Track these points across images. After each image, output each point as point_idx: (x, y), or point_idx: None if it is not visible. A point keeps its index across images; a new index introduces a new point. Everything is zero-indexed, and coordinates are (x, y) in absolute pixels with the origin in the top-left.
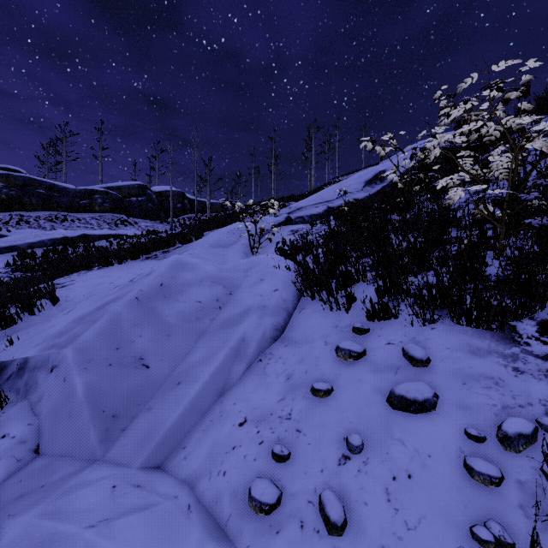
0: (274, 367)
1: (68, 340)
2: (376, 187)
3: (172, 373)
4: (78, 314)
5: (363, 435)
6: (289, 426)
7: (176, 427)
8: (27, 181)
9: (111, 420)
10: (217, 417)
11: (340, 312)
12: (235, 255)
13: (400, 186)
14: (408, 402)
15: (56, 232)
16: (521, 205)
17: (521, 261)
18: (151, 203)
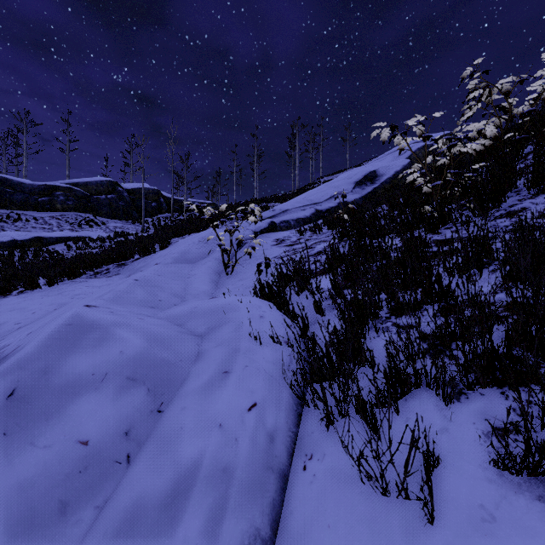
0: None
1: None
2: (366, 189)
3: None
4: None
5: None
6: None
7: None
8: None
9: None
10: None
11: (408, 505)
12: (203, 277)
13: (425, 190)
14: None
15: (4, 234)
16: None
17: None
18: (123, 201)
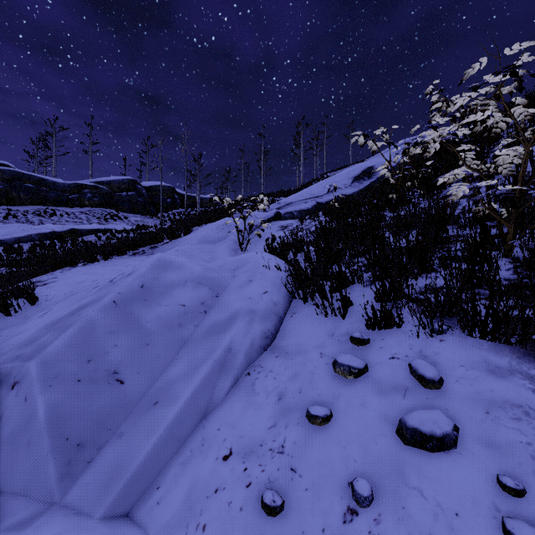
0: (264, 383)
1: (34, 350)
2: (364, 183)
3: (149, 390)
4: (51, 319)
5: (371, 480)
6: (282, 463)
7: (150, 461)
8: (15, 175)
9: (75, 450)
10: (198, 447)
11: (335, 317)
12: (224, 252)
13: (392, 181)
14: (423, 437)
15: (44, 227)
16: (529, 203)
17: (532, 263)
18: (141, 198)
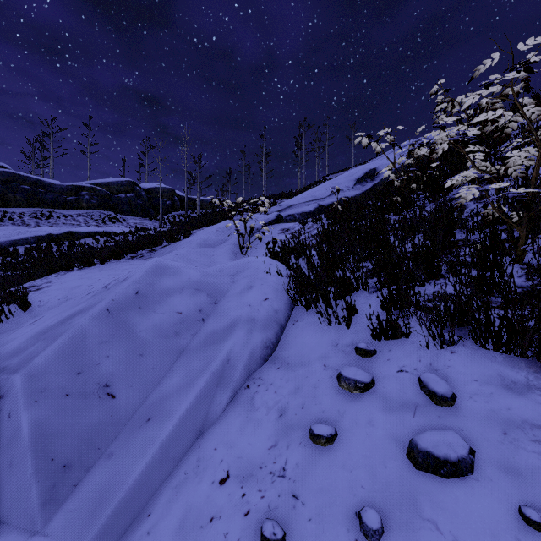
0: (264, 398)
1: (20, 362)
2: (367, 186)
3: (142, 404)
4: (41, 327)
5: (381, 509)
6: (283, 489)
7: (141, 485)
8: (11, 176)
9: (61, 472)
10: (193, 468)
11: (339, 326)
12: (224, 255)
13: (396, 184)
14: (436, 462)
15: (41, 229)
16: None
17: None
18: (141, 200)
